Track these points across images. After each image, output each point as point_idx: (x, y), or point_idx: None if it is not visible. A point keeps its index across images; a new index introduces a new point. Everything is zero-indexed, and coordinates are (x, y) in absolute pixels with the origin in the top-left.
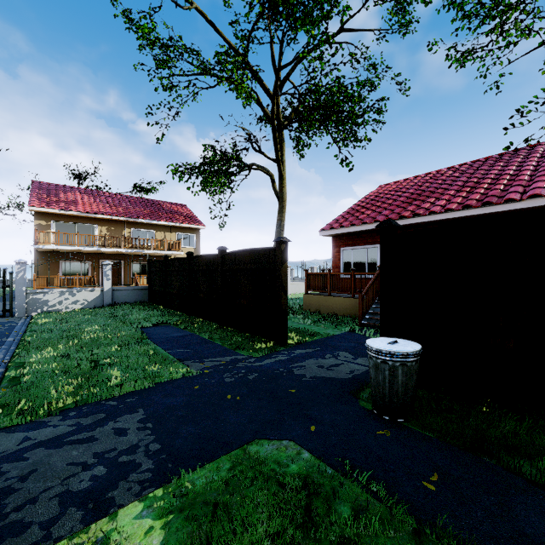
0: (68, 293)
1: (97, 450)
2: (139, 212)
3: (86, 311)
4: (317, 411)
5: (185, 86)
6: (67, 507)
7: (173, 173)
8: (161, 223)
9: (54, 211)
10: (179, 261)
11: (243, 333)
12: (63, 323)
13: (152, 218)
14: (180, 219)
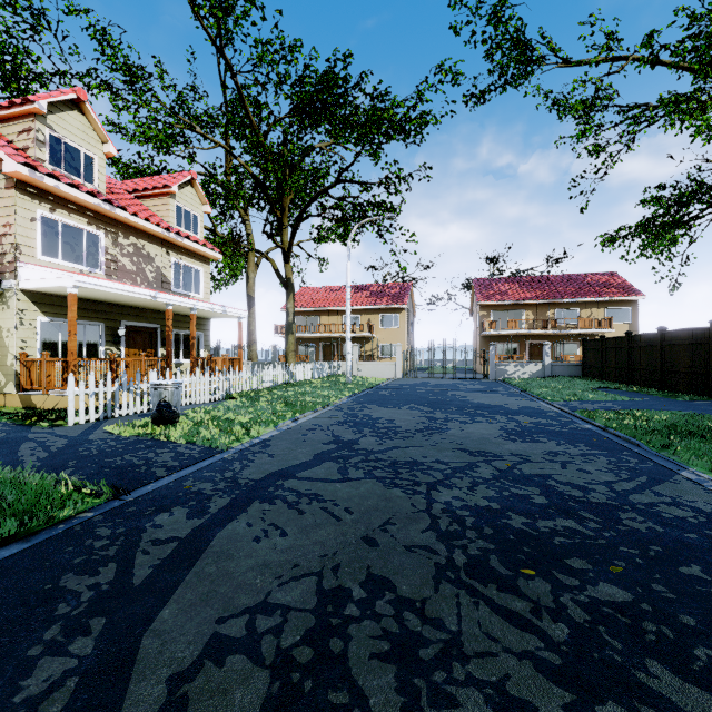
0: (519, 366)
1: (597, 405)
2: (562, 292)
3: (535, 379)
4: (711, 411)
5: (616, 141)
6: (596, 409)
7: (601, 244)
8: (586, 300)
9: (493, 303)
10: (616, 339)
11: (681, 394)
12: (529, 382)
13: (577, 296)
14: (609, 292)
